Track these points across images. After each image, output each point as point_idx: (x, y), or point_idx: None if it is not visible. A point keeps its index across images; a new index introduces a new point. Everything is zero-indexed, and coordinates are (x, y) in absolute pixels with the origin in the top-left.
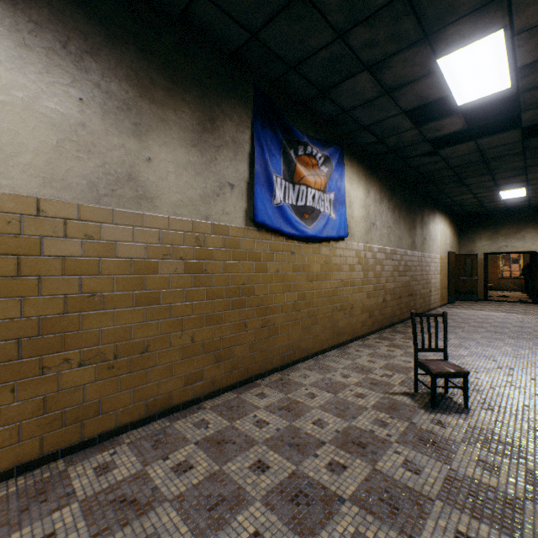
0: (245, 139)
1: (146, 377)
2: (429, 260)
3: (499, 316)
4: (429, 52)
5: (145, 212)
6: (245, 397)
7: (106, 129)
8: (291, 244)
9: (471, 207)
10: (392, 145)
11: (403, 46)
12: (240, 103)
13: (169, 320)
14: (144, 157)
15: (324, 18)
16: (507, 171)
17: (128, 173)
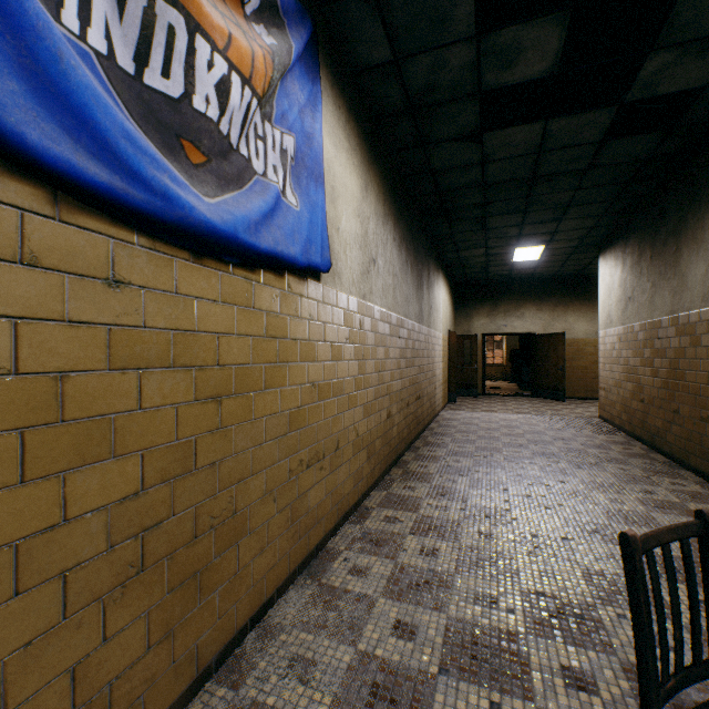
0: None
1: None
2: (434, 340)
3: (521, 420)
4: None
5: None
6: None
7: None
8: (104, 238)
9: (474, 271)
10: (417, 92)
11: None
12: None
13: None
14: None
15: None
16: (544, 211)
17: None
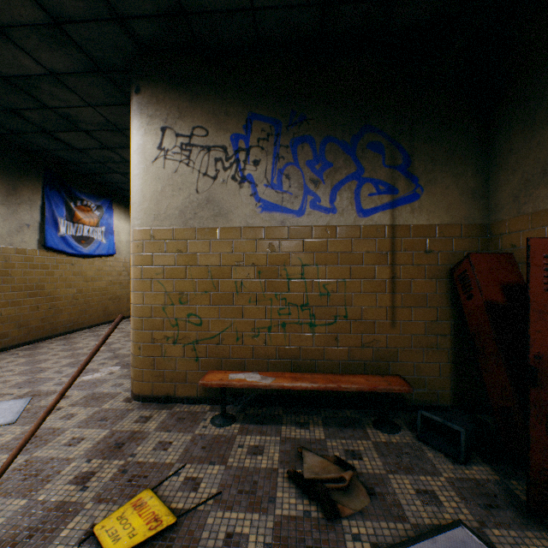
0: (38, 198)
1: None
2: None
3: None
4: None
5: None
6: (40, 345)
7: None
8: (72, 259)
9: None
10: None
11: None
12: (35, 177)
13: None
14: None
15: (91, 157)
16: None
17: None
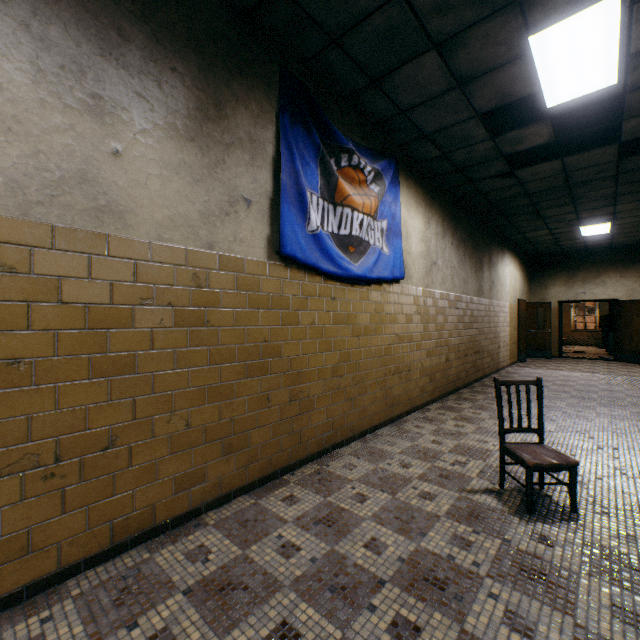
0: (267, 138)
1: (112, 486)
2: (497, 309)
3: (581, 377)
4: (519, 24)
5: (110, 233)
6: (267, 503)
7: (40, 98)
8: (331, 286)
9: (544, 246)
10: (460, 162)
11: (486, 13)
12: (261, 86)
13: (150, 397)
14: (108, 149)
15: None
16: (593, 201)
17: (80, 171)
